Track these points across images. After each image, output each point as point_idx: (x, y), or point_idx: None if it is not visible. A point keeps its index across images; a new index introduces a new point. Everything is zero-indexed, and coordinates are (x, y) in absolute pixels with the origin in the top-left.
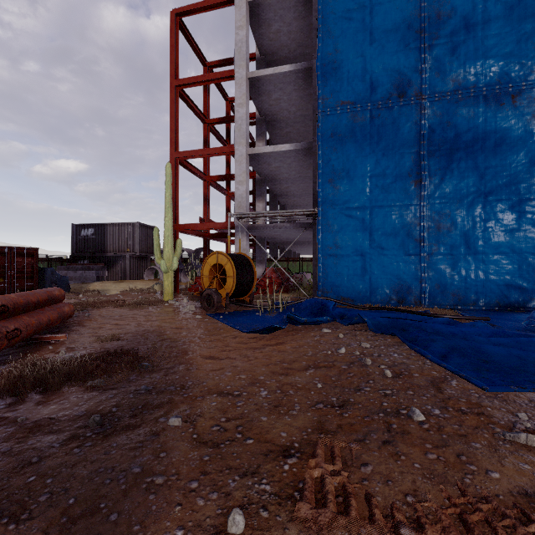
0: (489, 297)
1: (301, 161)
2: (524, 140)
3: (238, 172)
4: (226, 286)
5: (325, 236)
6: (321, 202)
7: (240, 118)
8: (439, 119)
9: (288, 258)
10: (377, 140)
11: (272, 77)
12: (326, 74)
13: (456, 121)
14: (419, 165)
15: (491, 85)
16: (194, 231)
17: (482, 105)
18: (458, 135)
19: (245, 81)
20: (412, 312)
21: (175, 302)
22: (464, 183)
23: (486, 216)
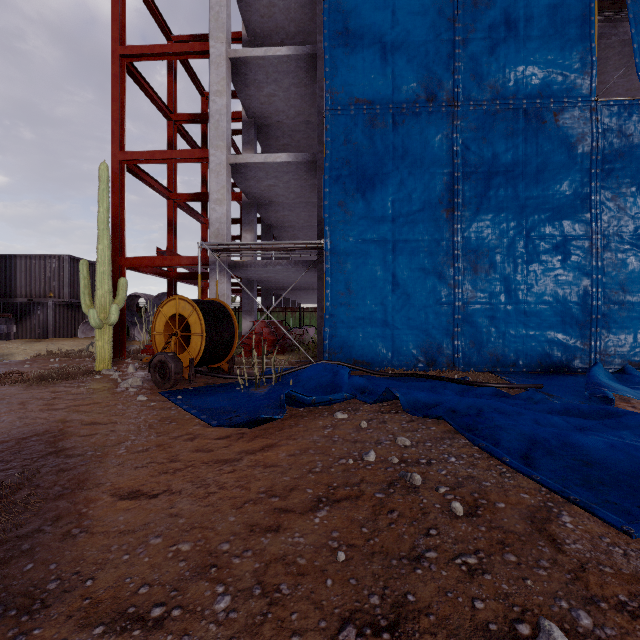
0: (531, 356)
1: (302, 180)
2: (568, 167)
3: (215, 187)
4: (191, 348)
5: (335, 277)
6: (329, 232)
7: (217, 111)
8: (475, 134)
9: (286, 308)
10: (401, 154)
11: (263, 61)
12: (336, 60)
13: (494, 138)
14: (452, 190)
15: (533, 98)
16: (152, 269)
17: (524, 121)
18: (497, 155)
19: (225, 60)
20: (451, 380)
21: (114, 372)
22: (503, 215)
23: (528, 257)
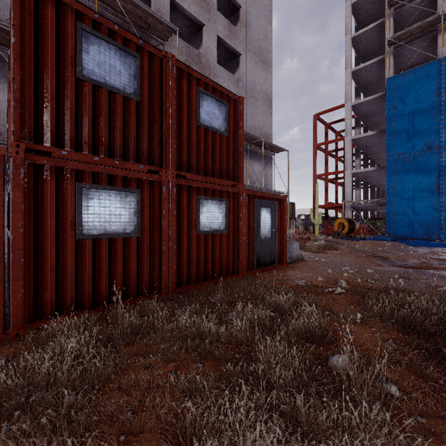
0: None
1: (380, 171)
2: None
3: (346, 182)
4: (345, 230)
5: (389, 210)
6: (387, 196)
7: (347, 158)
8: None
9: (375, 218)
10: (416, 169)
11: (363, 137)
12: (390, 142)
13: None
14: (439, 179)
15: None
16: (321, 207)
17: None
18: None
19: (350, 142)
20: (422, 239)
21: (321, 236)
22: None
23: None
